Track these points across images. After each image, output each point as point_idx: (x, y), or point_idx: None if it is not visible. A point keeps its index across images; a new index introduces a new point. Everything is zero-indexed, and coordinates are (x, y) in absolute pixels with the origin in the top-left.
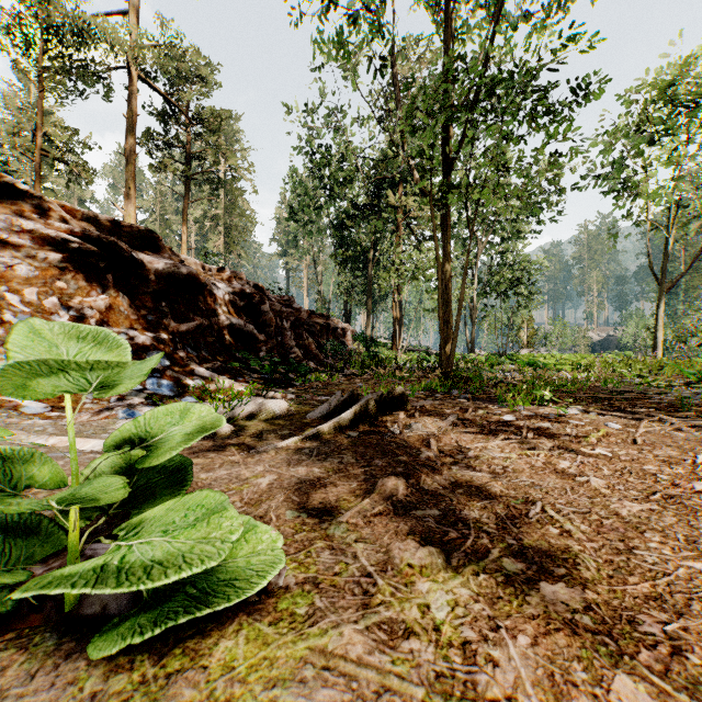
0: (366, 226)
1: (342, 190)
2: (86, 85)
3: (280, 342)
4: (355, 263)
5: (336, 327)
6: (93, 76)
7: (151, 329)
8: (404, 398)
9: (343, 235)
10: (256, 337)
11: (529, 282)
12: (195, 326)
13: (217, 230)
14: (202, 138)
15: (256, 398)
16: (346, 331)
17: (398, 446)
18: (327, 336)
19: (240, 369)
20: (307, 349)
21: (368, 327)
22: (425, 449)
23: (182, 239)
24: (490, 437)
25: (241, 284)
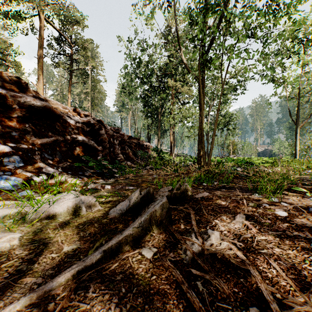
0: (158, 98)
1: (146, 79)
2: (16, 21)
3: (112, 151)
4: (152, 114)
5: (143, 144)
6: (20, 17)
7: (14, 141)
8: (188, 192)
9: (147, 101)
10: (96, 148)
11: (234, 123)
12: (52, 140)
13: (87, 99)
14: (77, 52)
15: (71, 194)
16: (148, 146)
17: (211, 295)
18: (138, 148)
19: (83, 166)
20: (127, 155)
21: (158, 144)
22: (255, 308)
23: (68, 101)
24: (306, 256)
25: (88, 118)
